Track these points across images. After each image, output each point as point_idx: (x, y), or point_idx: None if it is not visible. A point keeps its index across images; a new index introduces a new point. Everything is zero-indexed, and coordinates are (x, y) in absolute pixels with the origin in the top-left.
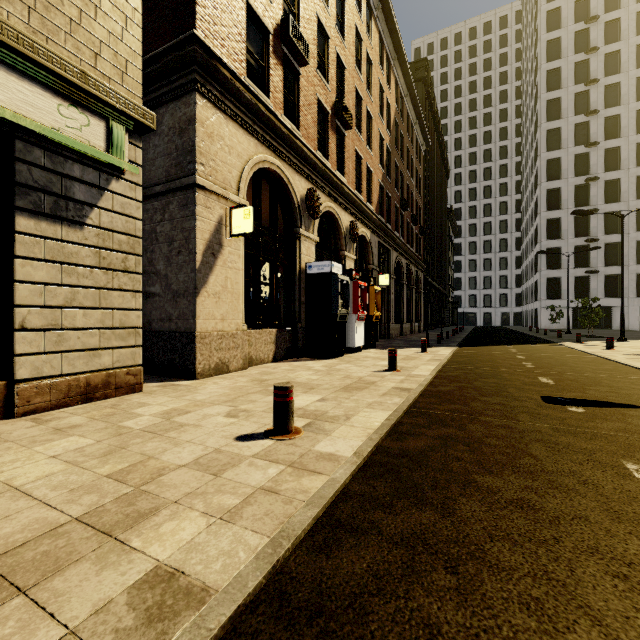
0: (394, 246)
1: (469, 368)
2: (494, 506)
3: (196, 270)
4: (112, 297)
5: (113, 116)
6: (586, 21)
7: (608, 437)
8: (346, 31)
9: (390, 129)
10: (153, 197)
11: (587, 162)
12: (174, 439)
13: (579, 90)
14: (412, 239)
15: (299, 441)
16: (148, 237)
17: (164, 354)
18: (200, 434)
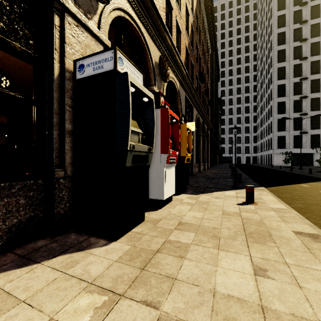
0: (195, 105)
1: None
2: None
3: None
4: None
5: None
6: None
7: None
8: None
9: (193, 13)
10: None
11: (300, 69)
12: None
13: (296, 27)
14: (205, 106)
15: None
16: None
17: None
18: None
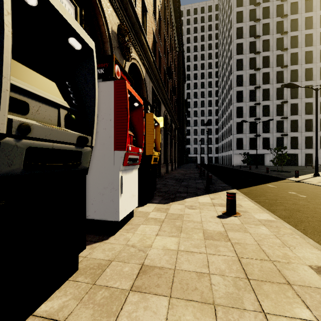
0: (163, 100)
1: None
2: None
3: None
4: None
5: None
6: (255, 4)
7: None
8: None
9: (161, 0)
10: None
11: (255, 78)
12: None
13: (251, 40)
14: (172, 104)
15: None
16: None
17: None
18: None
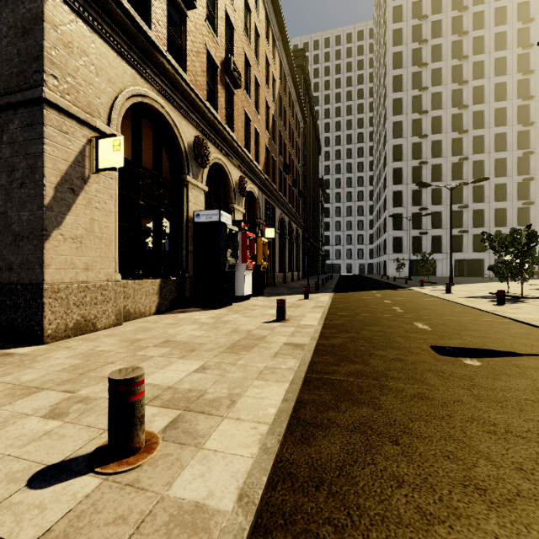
0: (278, 204)
1: (351, 315)
2: None
3: (44, 207)
4: None
5: None
6: (419, 42)
7: (534, 405)
8: None
9: (275, 100)
10: None
11: (420, 149)
12: None
13: (415, 94)
14: (293, 200)
15: (147, 472)
16: None
17: (2, 312)
18: None
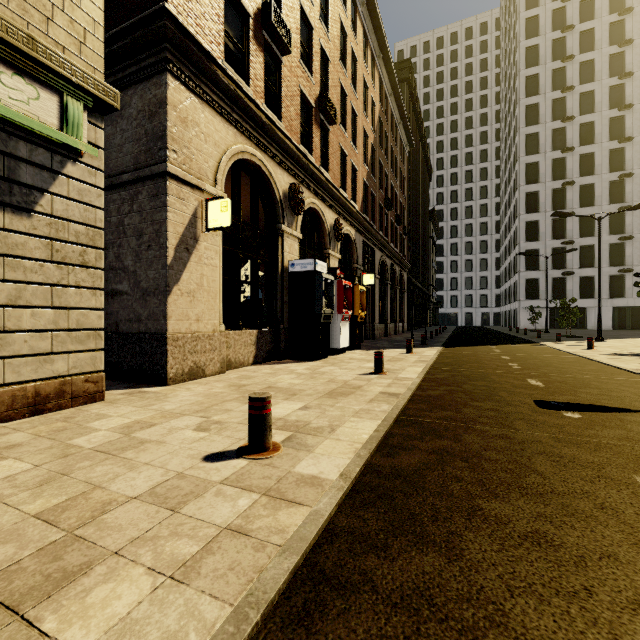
0: (378, 246)
1: (456, 370)
2: (507, 543)
3: (168, 266)
4: (67, 295)
5: (68, 90)
6: (563, 30)
7: (613, 447)
8: (330, 23)
9: (374, 127)
10: (120, 186)
11: (563, 167)
12: (130, 461)
13: (556, 97)
14: (396, 239)
15: (277, 460)
16: (115, 230)
17: (132, 358)
18: (162, 453)
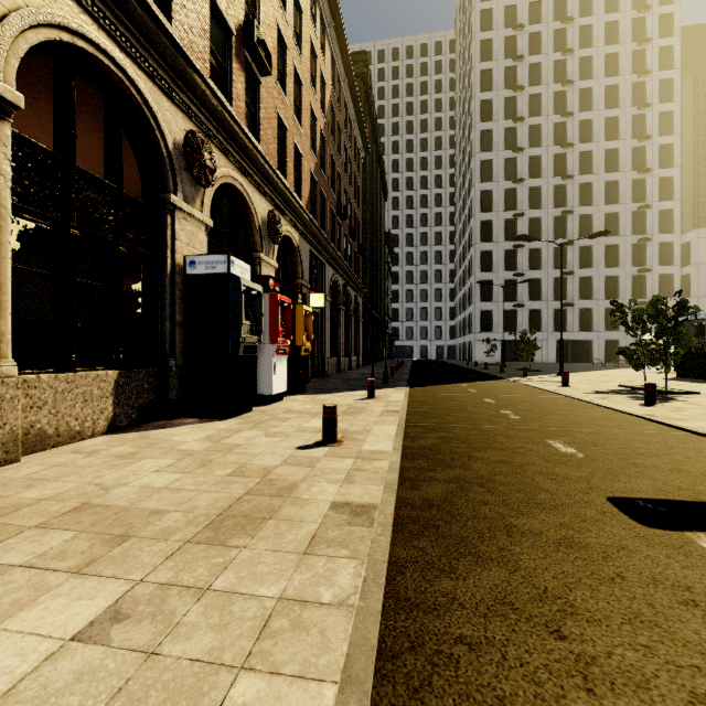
0: (330, 260)
1: (443, 426)
2: None
3: None
4: None
5: None
6: (514, 59)
7: None
8: None
9: (325, 111)
10: None
11: (515, 198)
12: None
13: (508, 126)
14: (350, 257)
15: None
16: None
17: None
18: None
